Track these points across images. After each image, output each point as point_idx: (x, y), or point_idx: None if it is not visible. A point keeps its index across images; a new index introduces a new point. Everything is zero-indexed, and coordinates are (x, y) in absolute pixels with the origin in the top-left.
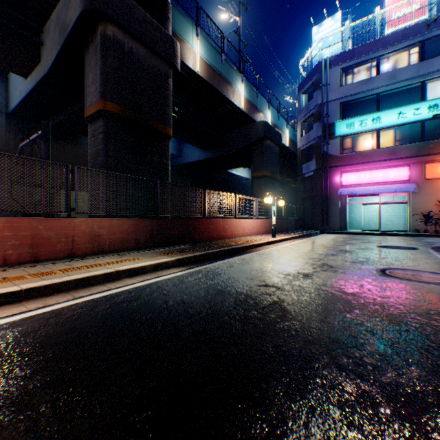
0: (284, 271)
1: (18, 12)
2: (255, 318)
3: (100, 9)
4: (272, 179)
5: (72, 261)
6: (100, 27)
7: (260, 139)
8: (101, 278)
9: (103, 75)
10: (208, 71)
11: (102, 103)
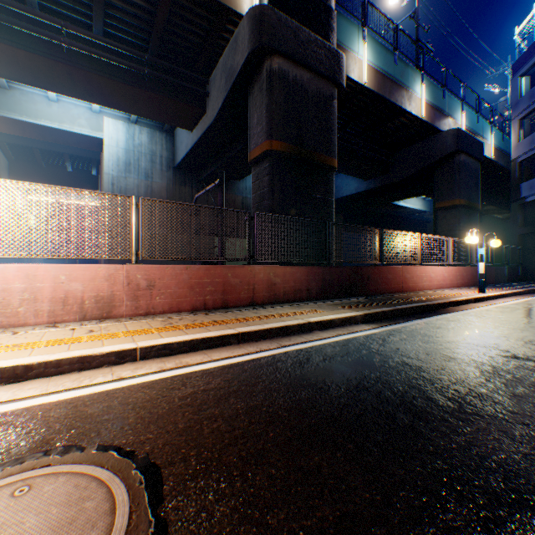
0: (533, 341)
1: (189, 70)
2: (530, 397)
3: (266, 44)
4: (468, 208)
5: (254, 309)
6: (266, 63)
7: (449, 154)
8: (295, 329)
9: (268, 114)
10: (376, 79)
11: (268, 143)
